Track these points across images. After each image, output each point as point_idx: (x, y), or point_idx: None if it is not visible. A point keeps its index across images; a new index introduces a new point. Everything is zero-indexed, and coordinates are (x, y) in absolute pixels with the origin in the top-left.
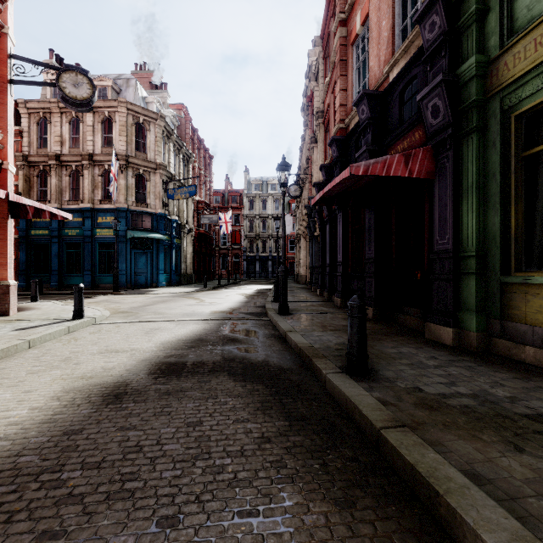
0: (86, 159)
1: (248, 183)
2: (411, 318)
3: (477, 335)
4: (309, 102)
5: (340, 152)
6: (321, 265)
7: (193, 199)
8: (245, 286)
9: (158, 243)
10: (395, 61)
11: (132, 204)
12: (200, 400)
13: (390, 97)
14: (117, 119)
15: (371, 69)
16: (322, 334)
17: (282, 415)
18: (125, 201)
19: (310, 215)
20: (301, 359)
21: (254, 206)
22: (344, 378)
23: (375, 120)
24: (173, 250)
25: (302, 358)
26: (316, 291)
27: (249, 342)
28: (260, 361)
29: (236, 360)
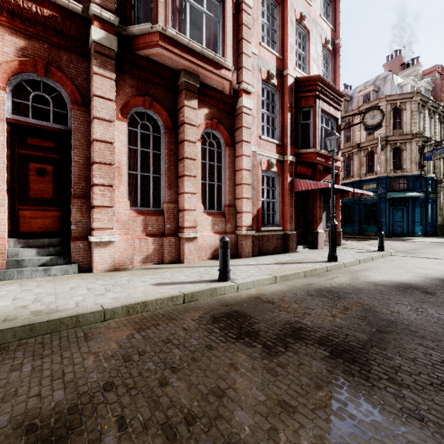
0: (355, 148)
1: None
2: None
3: None
4: None
5: None
6: None
7: None
8: None
9: (413, 199)
10: None
11: (390, 171)
12: None
13: None
14: None
15: None
16: None
17: None
18: (384, 171)
19: None
20: None
21: None
22: None
23: None
24: (428, 204)
25: None
26: None
27: None
28: None
29: None
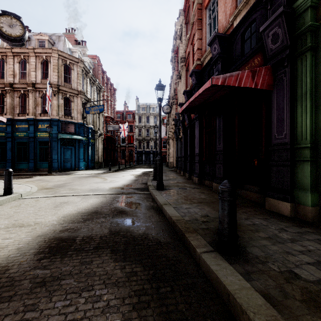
0: (30, 87)
1: (138, 106)
2: (251, 193)
3: (312, 209)
4: (175, 54)
5: (197, 80)
6: (184, 156)
7: (103, 115)
8: (135, 169)
9: (79, 142)
10: (239, 11)
11: (62, 116)
12: (73, 293)
13: (234, 38)
14: (51, 61)
15: (219, 22)
16: (189, 207)
17: (159, 318)
18: (56, 114)
19: (176, 125)
20: (175, 230)
21: (141, 120)
22: (219, 260)
23: (223, 55)
24: (89, 147)
25: (175, 230)
26: (180, 172)
27: (133, 214)
28: (141, 234)
29: (120, 233)
